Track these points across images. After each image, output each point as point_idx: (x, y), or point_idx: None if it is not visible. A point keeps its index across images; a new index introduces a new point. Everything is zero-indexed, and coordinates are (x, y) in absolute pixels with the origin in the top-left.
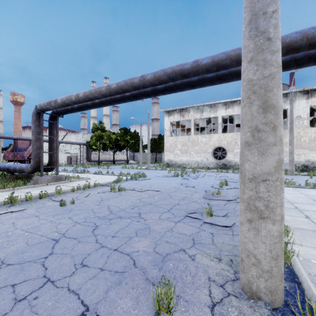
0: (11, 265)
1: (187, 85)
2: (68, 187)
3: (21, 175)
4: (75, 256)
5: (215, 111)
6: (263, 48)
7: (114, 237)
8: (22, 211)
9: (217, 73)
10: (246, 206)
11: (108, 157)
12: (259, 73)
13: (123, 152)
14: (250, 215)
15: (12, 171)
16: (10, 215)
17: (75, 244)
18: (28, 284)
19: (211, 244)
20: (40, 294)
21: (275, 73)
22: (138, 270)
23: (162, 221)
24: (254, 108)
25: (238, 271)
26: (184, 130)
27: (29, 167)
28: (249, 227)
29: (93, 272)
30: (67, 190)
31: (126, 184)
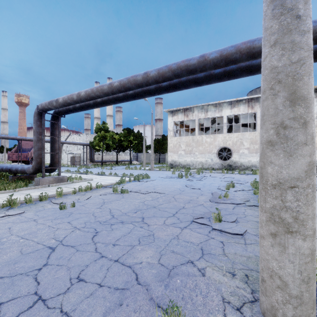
0: (0, 278)
1: (193, 82)
2: (70, 188)
3: (23, 176)
4: (71, 267)
5: (219, 110)
6: (290, 28)
7: (115, 245)
8: (20, 214)
9: (225, 69)
10: (268, 217)
11: (112, 157)
12: (285, 58)
13: (126, 153)
14: (274, 228)
15: (14, 172)
16: (7, 218)
17: (73, 253)
18: (17, 303)
19: (222, 255)
20: (28, 316)
21: (305, 58)
22: (141, 287)
23: (167, 227)
24: (278, 100)
25: (255, 290)
26: (188, 130)
27: (31, 168)
28: (273, 243)
29: (90, 288)
30: (68, 192)
31: (129, 186)
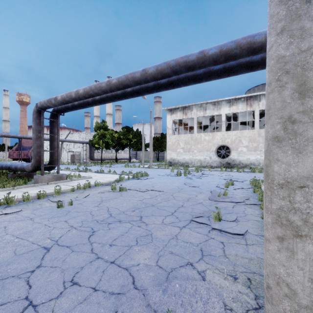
0: None
1: (191, 79)
2: (68, 186)
3: (23, 174)
4: (65, 269)
5: (218, 109)
6: (300, 14)
7: (112, 245)
8: (17, 212)
9: (224, 65)
10: (274, 219)
11: (111, 155)
12: (294, 46)
13: (126, 151)
14: (281, 231)
15: (13, 170)
16: (3, 217)
17: (68, 254)
18: (6, 309)
19: (223, 256)
20: None
21: None
22: (137, 292)
23: (165, 227)
24: (286, 92)
25: (259, 296)
26: (186, 128)
27: (30, 166)
28: (280, 247)
29: (84, 293)
30: (67, 190)
31: (127, 184)
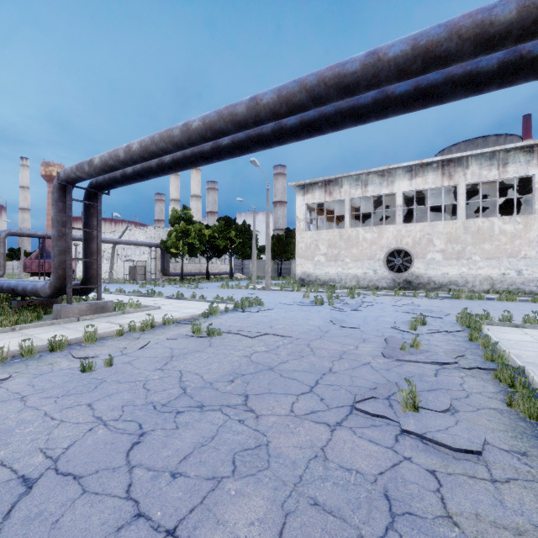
0: None
1: (348, 116)
2: (115, 325)
3: (38, 301)
4: None
5: (389, 183)
6: None
7: (177, 476)
8: (0, 382)
9: (418, 84)
10: None
11: (199, 267)
12: None
13: (224, 260)
14: None
15: (20, 294)
16: None
17: (70, 503)
18: None
19: (444, 519)
20: None
21: None
22: None
23: (297, 424)
24: None
25: None
26: (331, 220)
27: (47, 287)
28: None
29: None
30: (109, 333)
31: (224, 321)
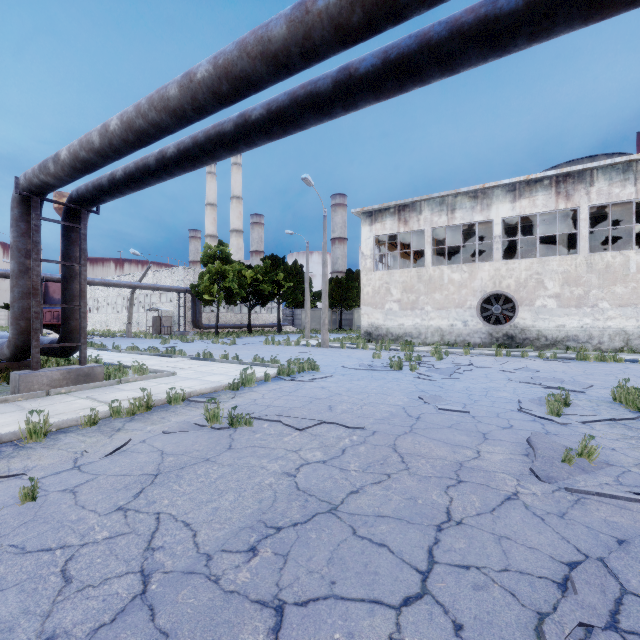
0: None
1: (475, 37)
2: (96, 403)
3: (4, 364)
4: None
5: (484, 207)
6: None
7: None
8: None
9: None
10: None
11: (239, 318)
12: None
13: (271, 309)
14: None
15: None
16: None
17: None
18: None
19: None
20: None
21: None
22: None
23: None
24: None
25: None
26: (404, 258)
27: (5, 346)
28: None
29: None
30: (75, 421)
31: (260, 396)
